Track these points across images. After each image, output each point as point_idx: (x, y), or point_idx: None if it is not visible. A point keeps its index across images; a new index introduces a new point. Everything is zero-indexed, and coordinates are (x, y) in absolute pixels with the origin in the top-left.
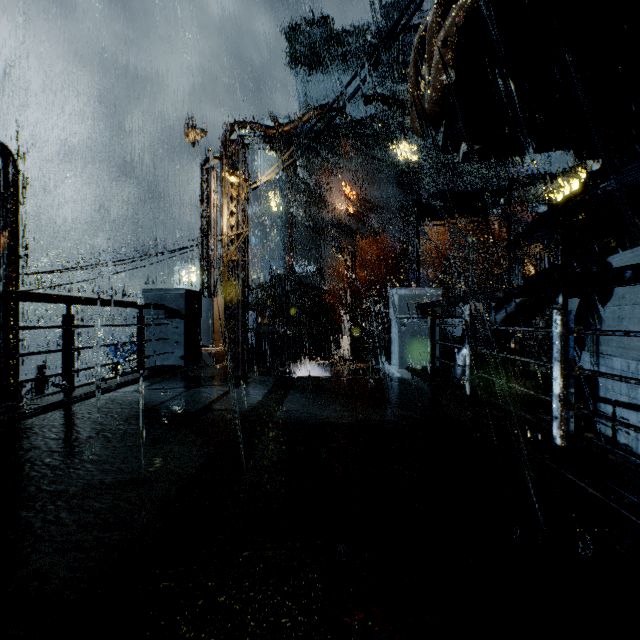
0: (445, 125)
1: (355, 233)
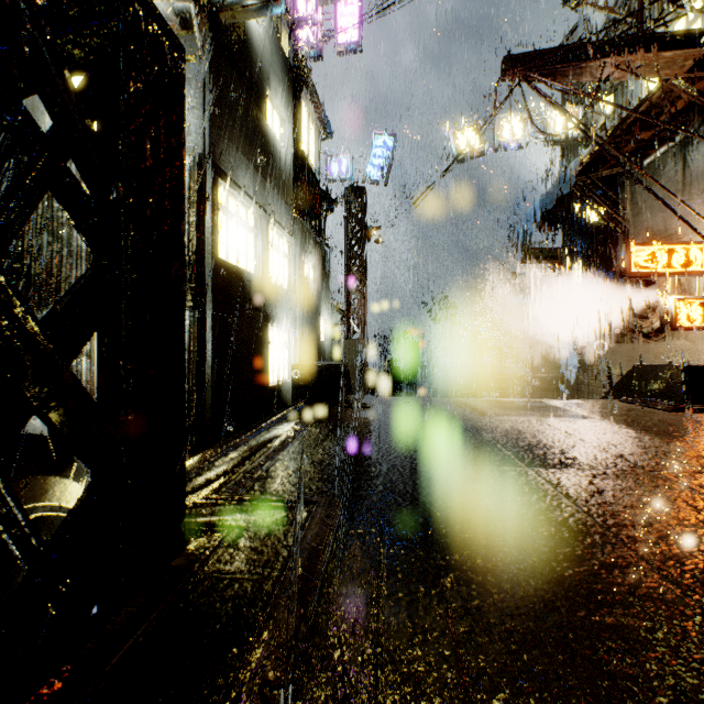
0: None
1: None
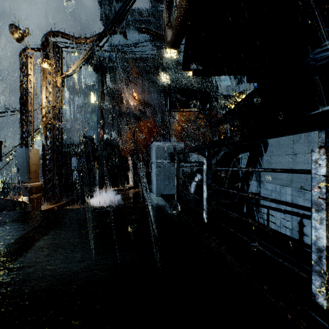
0: (184, 51)
1: (137, 118)
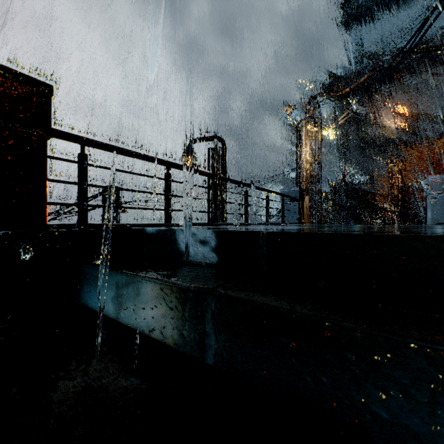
0: None
1: (407, 144)
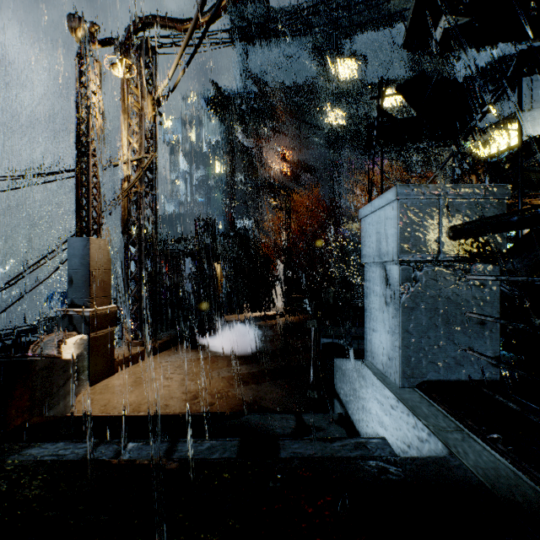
0: None
1: (289, 191)
